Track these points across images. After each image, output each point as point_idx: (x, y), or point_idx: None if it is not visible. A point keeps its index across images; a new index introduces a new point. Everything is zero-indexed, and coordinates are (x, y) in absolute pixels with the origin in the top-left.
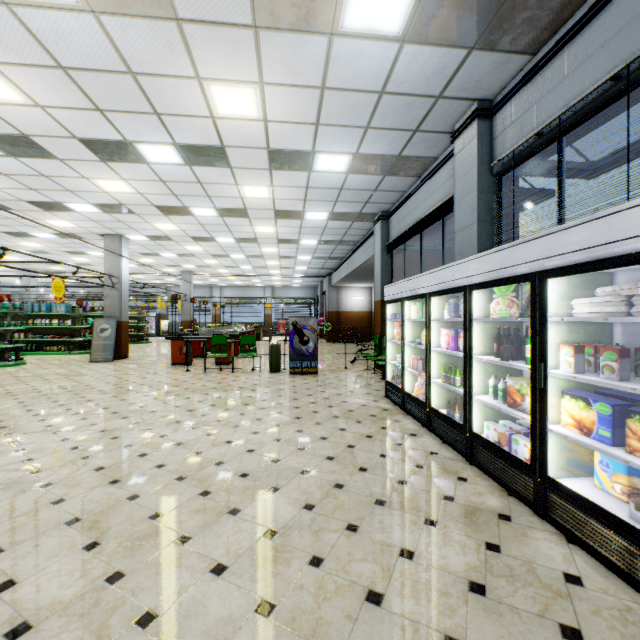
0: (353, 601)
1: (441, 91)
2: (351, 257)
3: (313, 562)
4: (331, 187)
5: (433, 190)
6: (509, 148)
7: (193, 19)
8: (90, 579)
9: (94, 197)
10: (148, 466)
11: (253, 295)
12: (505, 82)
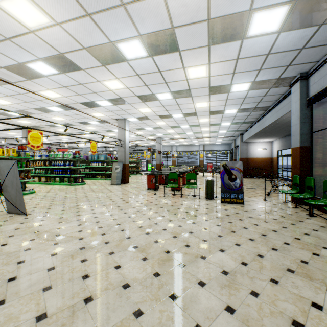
0: None
1: None
2: (261, 120)
3: None
4: (259, 54)
5: None
6: None
7: None
8: None
9: (107, 95)
10: None
11: (193, 149)
12: None
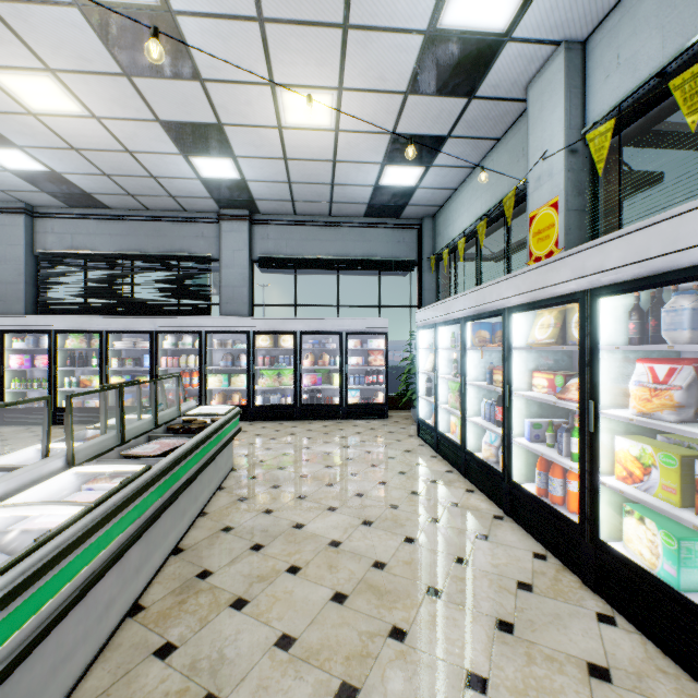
0: None
1: (6, 190)
2: None
3: None
4: None
5: None
6: (51, 246)
7: None
8: None
9: None
10: None
11: None
12: (49, 206)
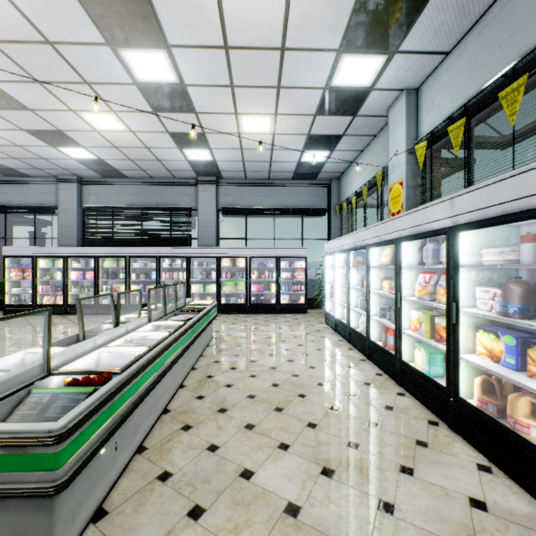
0: None
1: (68, 169)
2: None
3: None
4: None
5: (27, 192)
6: (92, 202)
7: None
8: None
9: None
10: None
11: None
12: (91, 177)
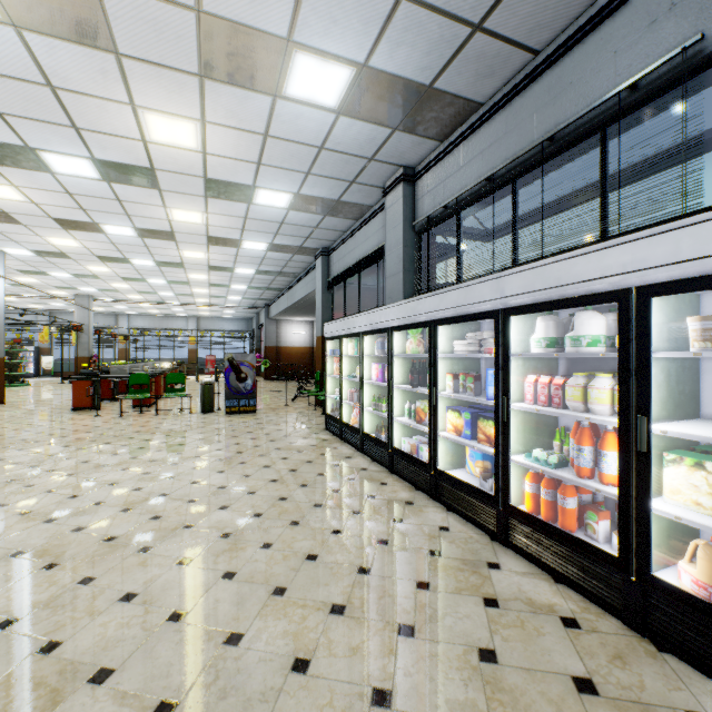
0: (297, 561)
1: (373, 155)
2: (292, 289)
3: (264, 546)
4: (272, 220)
5: (369, 235)
6: (426, 212)
7: (135, 57)
8: (61, 585)
9: None
10: (84, 505)
11: (173, 326)
12: (423, 157)
